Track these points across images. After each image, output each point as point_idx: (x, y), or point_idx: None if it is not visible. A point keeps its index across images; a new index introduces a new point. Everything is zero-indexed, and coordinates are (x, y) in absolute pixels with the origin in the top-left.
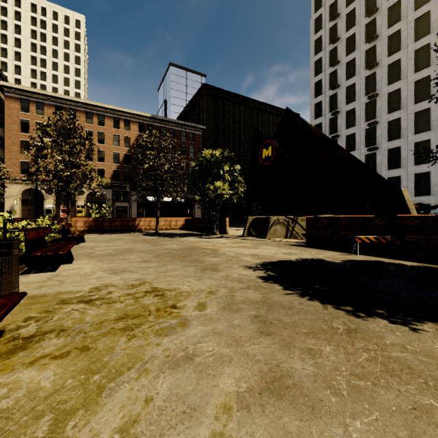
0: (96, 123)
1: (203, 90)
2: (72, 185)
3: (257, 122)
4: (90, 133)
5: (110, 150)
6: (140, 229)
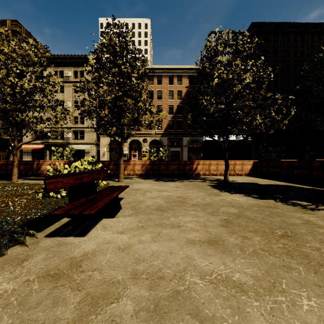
0: (155, 83)
1: (251, 30)
2: (124, 120)
3: (320, 48)
4: (152, 93)
5: (166, 103)
6: (198, 174)
